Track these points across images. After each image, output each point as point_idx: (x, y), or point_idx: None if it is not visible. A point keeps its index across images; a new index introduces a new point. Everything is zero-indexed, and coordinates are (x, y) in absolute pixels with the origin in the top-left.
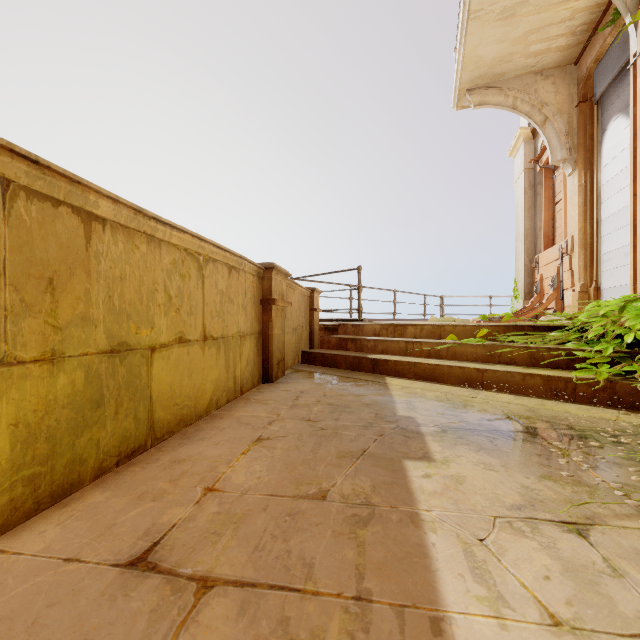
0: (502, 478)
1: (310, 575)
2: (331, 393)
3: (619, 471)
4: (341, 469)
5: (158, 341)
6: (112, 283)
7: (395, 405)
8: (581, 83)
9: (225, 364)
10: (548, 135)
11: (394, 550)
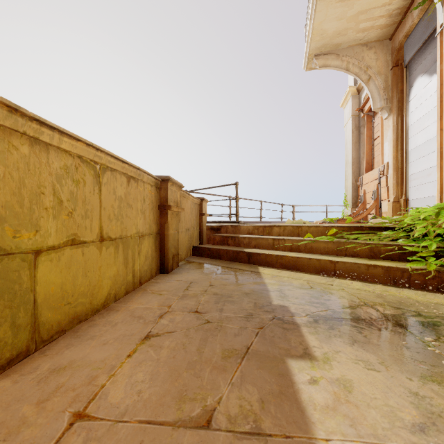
0: (387, 381)
1: None
2: (216, 282)
3: None
4: (226, 375)
5: (45, 244)
6: None
7: (269, 294)
8: (394, 53)
9: (124, 261)
10: (371, 90)
11: None
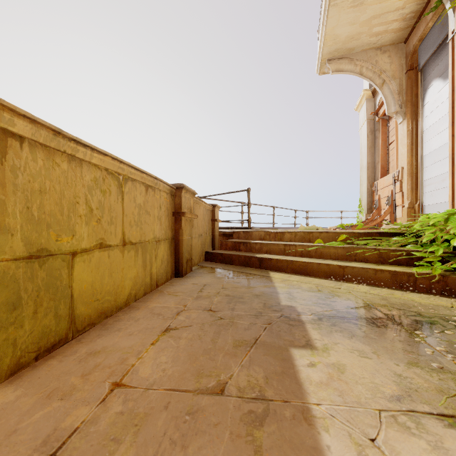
0: (376, 366)
1: None
2: (228, 285)
3: None
4: (237, 359)
5: (79, 247)
6: (30, 195)
7: (278, 295)
8: (409, 56)
9: (142, 264)
10: (385, 94)
11: None
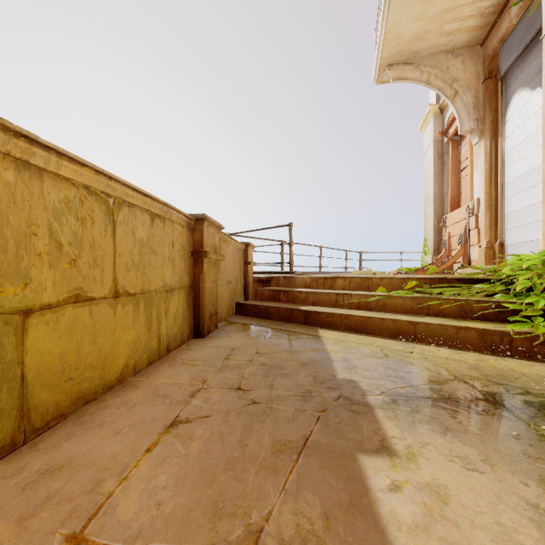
0: (495, 487)
1: None
2: (264, 349)
3: None
4: (278, 478)
5: (37, 301)
6: None
7: (333, 364)
8: (487, 61)
9: (146, 322)
10: (458, 108)
11: None
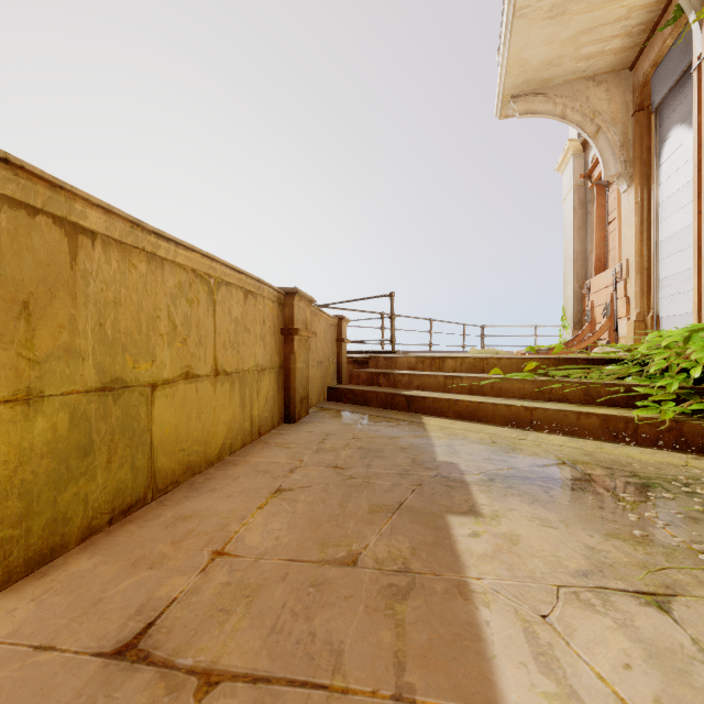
0: (562, 537)
1: (338, 666)
2: (361, 435)
3: (696, 527)
4: (374, 527)
5: (160, 377)
6: (104, 308)
7: (434, 449)
8: (637, 90)
9: (240, 402)
10: (601, 147)
11: (440, 631)
